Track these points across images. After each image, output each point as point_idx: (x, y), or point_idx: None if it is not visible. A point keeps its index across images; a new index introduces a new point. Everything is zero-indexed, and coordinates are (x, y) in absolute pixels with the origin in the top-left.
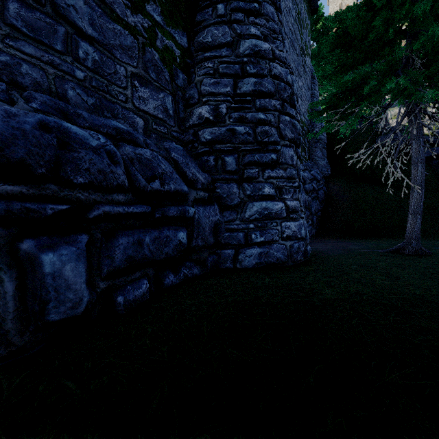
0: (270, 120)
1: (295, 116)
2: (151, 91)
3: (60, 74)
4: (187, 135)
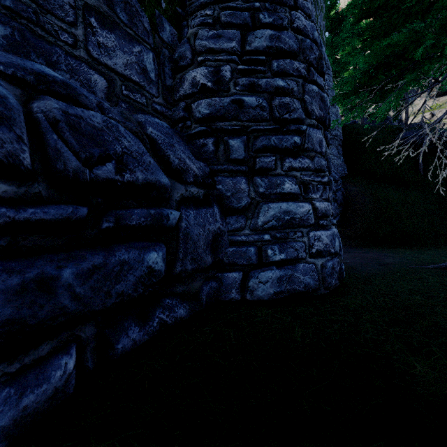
0: (292, 89)
1: (323, 88)
2: (120, 39)
3: None
4: (176, 110)
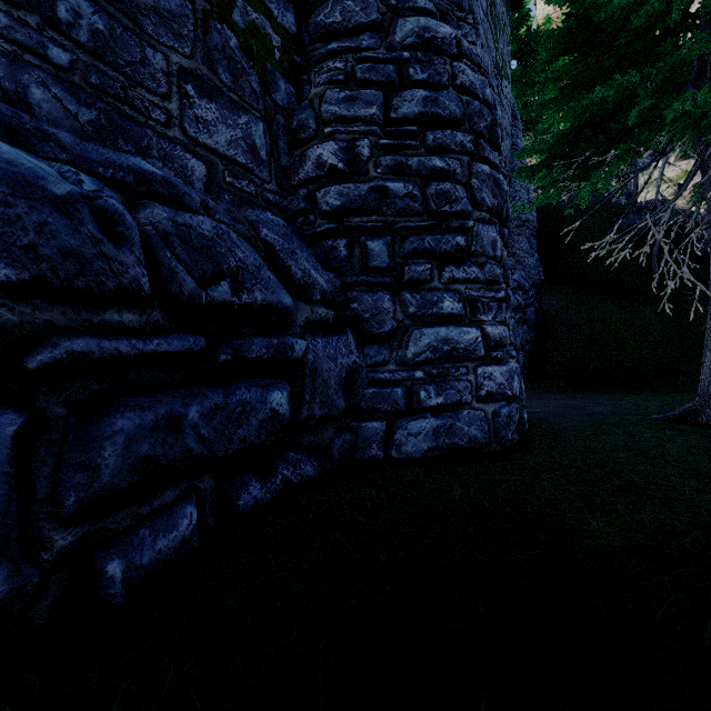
0: (454, 171)
1: (499, 167)
2: (223, 109)
3: (9, 49)
4: (295, 200)
